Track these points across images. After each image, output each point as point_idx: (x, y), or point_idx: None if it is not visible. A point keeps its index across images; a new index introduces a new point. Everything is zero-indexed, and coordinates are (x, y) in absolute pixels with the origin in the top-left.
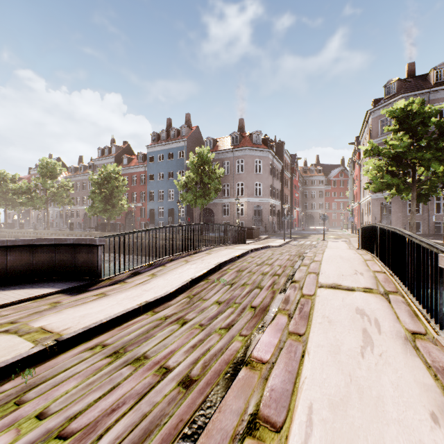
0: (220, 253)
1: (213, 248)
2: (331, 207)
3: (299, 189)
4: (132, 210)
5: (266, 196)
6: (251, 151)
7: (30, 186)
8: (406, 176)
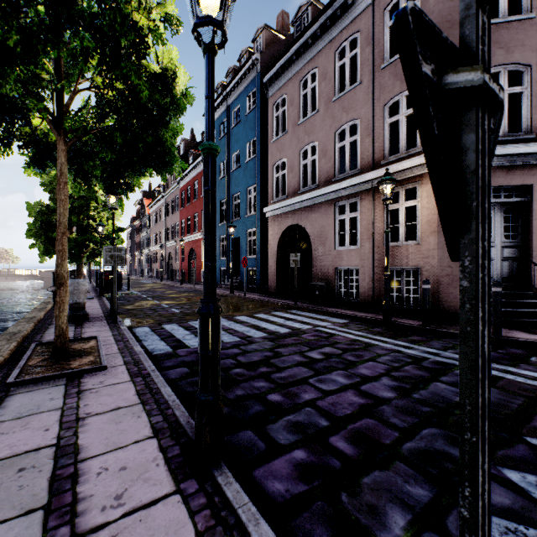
0: None
1: None
2: None
3: None
4: (194, 247)
5: None
6: None
7: None
8: None
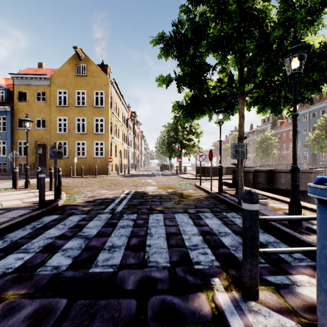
0: None
1: None
2: None
3: None
4: (283, 155)
5: None
6: None
7: (228, 147)
8: None
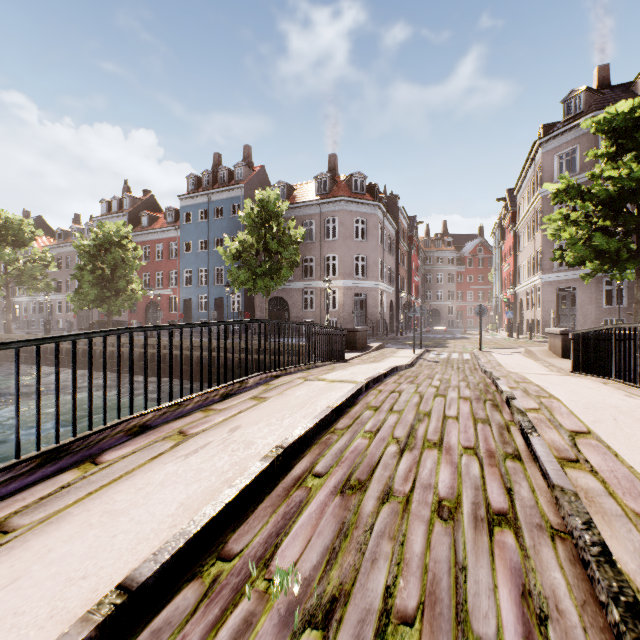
0: (291, 397)
1: (275, 379)
2: (465, 298)
3: (419, 269)
4: (157, 300)
5: (373, 278)
6: (349, 204)
7: None
8: (630, 237)
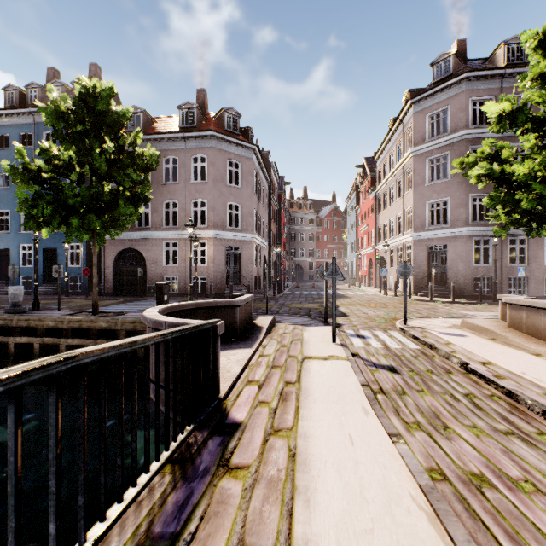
0: None
1: None
2: (323, 255)
3: (286, 228)
4: None
5: (249, 230)
6: (221, 142)
7: None
8: None
